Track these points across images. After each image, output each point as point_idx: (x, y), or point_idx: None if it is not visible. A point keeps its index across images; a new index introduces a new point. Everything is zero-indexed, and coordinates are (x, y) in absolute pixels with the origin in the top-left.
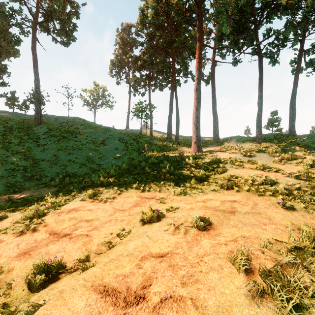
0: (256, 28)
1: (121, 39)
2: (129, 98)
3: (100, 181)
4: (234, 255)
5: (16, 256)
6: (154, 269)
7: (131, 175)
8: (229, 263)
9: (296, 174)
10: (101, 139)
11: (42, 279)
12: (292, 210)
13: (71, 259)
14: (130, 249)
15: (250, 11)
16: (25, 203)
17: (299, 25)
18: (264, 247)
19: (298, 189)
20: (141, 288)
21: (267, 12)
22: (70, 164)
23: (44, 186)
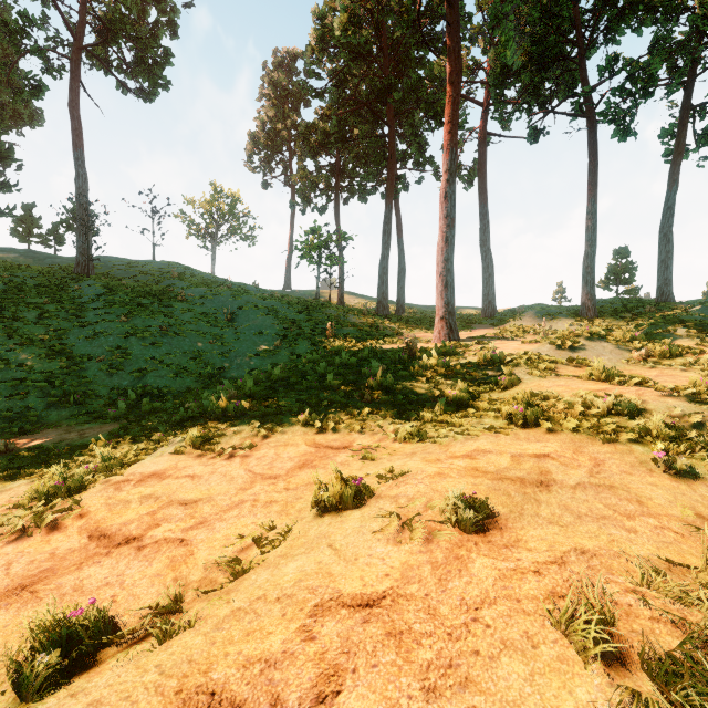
0: (582, 56)
1: (273, 85)
2: (292, 220)
3: (220, 408)
4: (567, 608)
5: (0, 596)
6: (349, 645)
7: (293, 394)
8: (551, 628)
9: (690, 390)
10: (227, 311)
11: (51, 665)
12: (691, 480)
13: (136, 606)
14: (285, 583)
15: (569, 14)
16: (43, 459)
17: (682, 48)
18: (644, 583)
19: (697, 426)
20: (312, 703)
21: (608, 18)
22: (154, 368)
23: (91, 418)
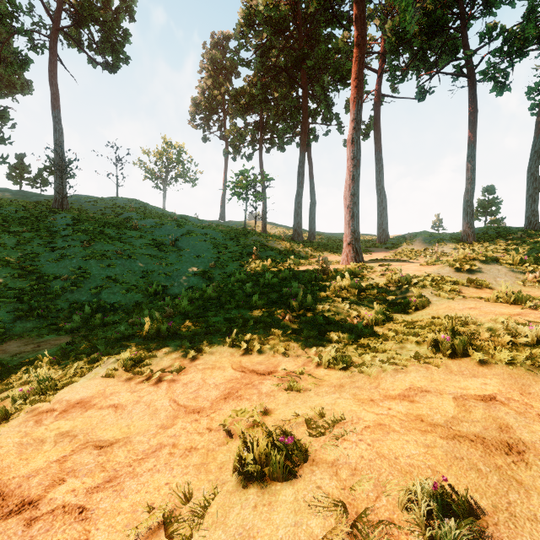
0: (464, 26)
1: (210, 60)
2: (225, 166)
3: (154, 327)
4: None
5: None
6: None
7: (222, 313)
8: None
9: None
10: (172, 238)
11: None
12: None
13: None
14: None
15: None
16: None
17: None
18: None
19: None
20: None
21: None
22: (109, 286)
23: (51, 330)
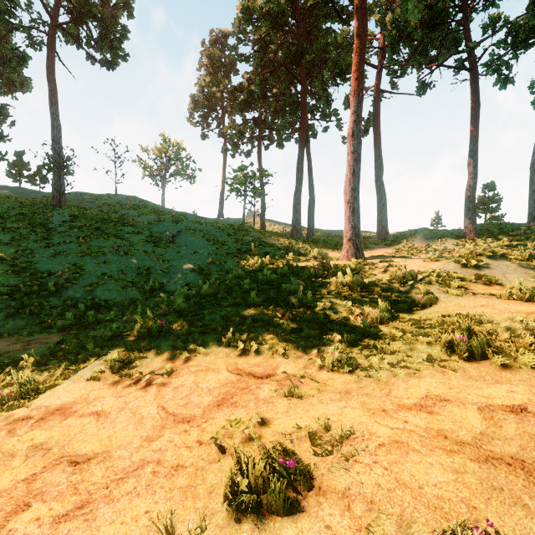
0: (466, 18)
1: (209, 57)
2: (224, 163)
3: (146, 326)
4: None
5: None
6: None
7: (218, 310)
8: None
9: None
10: (169, 234)
11: None
12: None
13: None
14: None
15: None
16: None
17: None
18: None
19: None
20: None
21: None
22: (104, 282)
23: (43, 328)
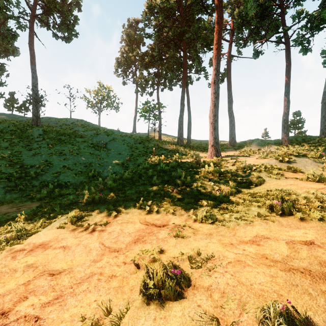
0: (282, 12)
1: (127, 35)
2: (136, 99)
3: (91, 197)
4: None
5: None
6: None
7: (134, 187)
8: None
9: None
10: (103, 142)
11: None
12: None
13: None
14: None
15: None
16: None
17: None
18: None
19: None
20: None
21: None
22: (64, 171)
23: (28, 199)
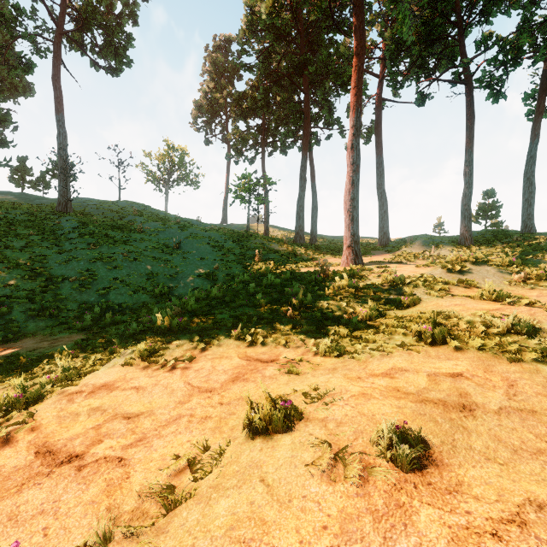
0: (461, 34)
1: (213, 63)
2: (228, 169)
3: (165, 323)
4: None
5: None
6: None
7: (228, 310)
8: None
9: None
10: (176, 241)
11: None
12: None
13: (65, 543)
14: (215, 530)
15: None
16: (17, 366)
17: (542, 28)
18: None
19: None
20: None
21: (483, 3)
22: (116, 287)
23: (63, 329)
